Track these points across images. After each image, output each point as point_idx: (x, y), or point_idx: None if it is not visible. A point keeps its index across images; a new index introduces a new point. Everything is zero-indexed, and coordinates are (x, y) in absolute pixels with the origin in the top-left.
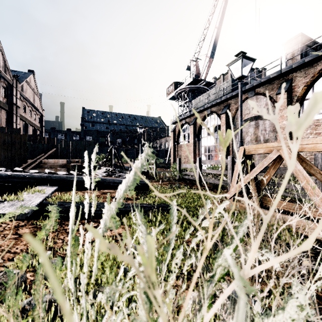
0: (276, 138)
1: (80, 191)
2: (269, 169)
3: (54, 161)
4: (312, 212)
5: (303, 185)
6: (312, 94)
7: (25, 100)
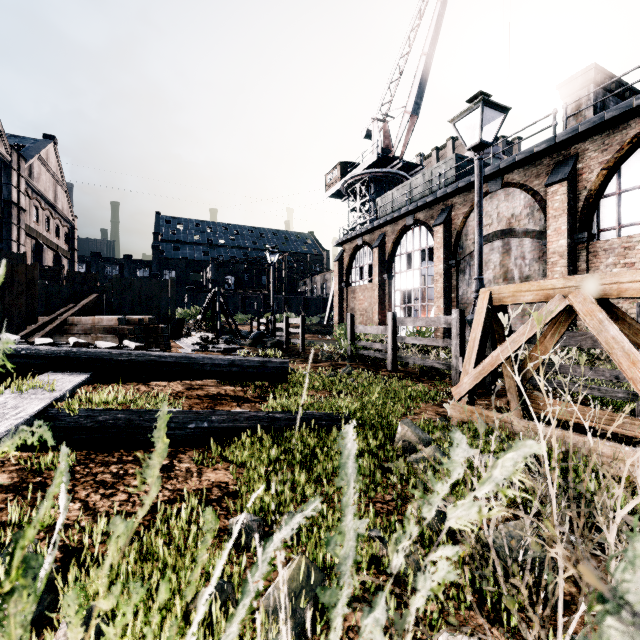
0: (546, 273)
1: (143, 383)
2: (544, 337)
3: (92, 319)
4: (636, 427)
5: (624, 371)
6: (617, 185)
7: (37, 196)
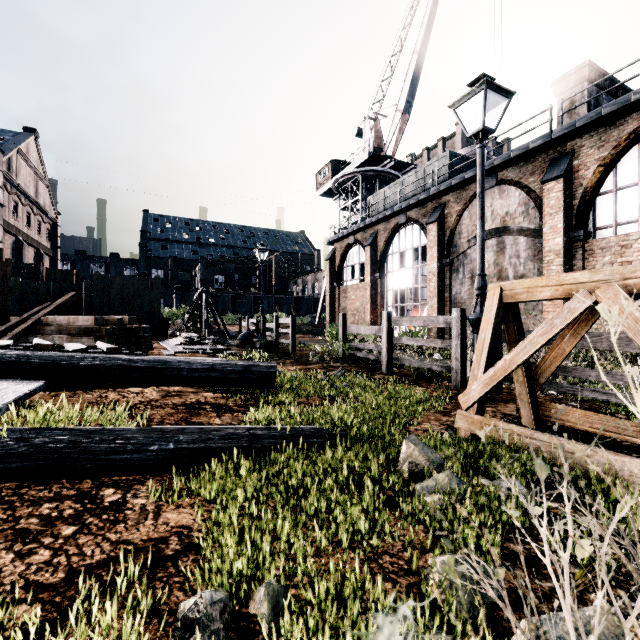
0: (541, 272)
1: (113, 390)
2: (562, 338)
3: (67, 319)
4: None
5: None
6: (613, 182)
7: (16, 191)
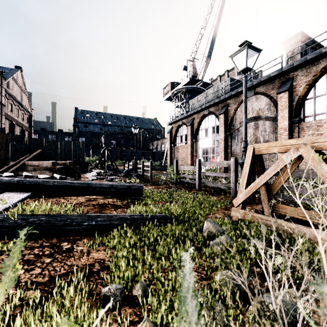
0: (277, 139)
1: (63, 197)
2: (283, 172)
3: (38, 163)
4: None
5: None
6: (313, 93)
7: (11, 98)
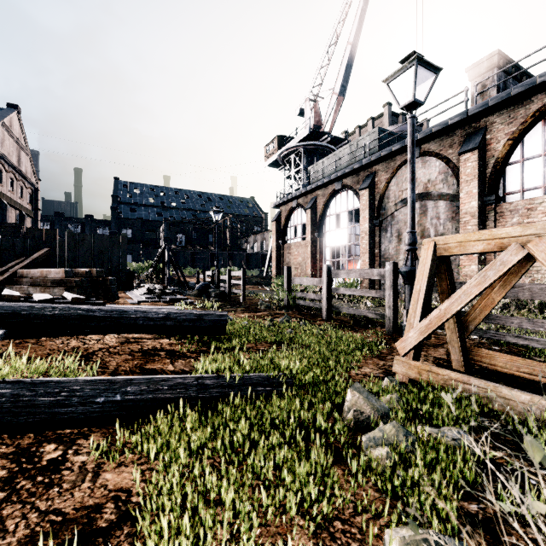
0: (458, 231)
1: (76, 337)
2: (492, 288)
3: (41, 272)
4: None
5: None
6: (520, 154)
7: (0, 159)
